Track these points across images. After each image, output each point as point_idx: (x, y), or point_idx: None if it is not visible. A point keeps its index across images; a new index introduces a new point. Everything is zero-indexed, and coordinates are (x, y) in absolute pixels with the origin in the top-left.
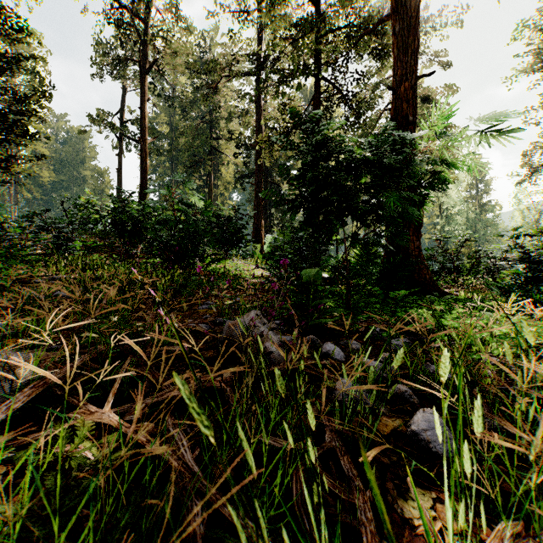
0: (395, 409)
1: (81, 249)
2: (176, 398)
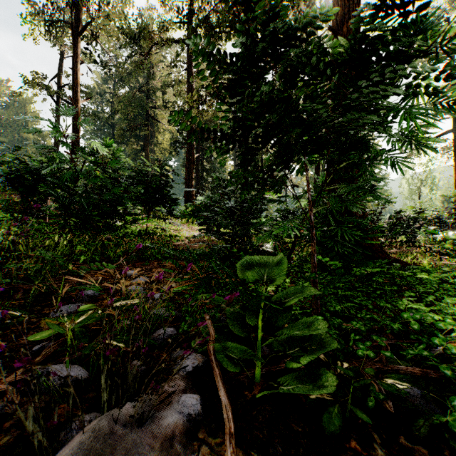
0: None
1: None
2: None
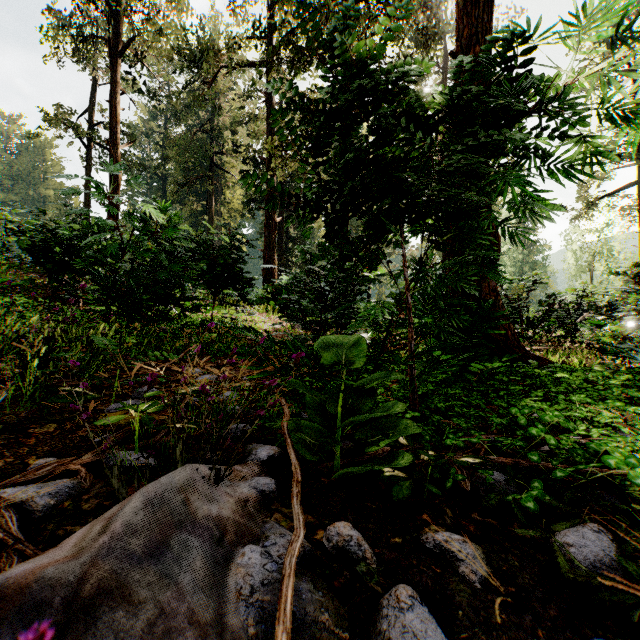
0: None
1: None
2: None
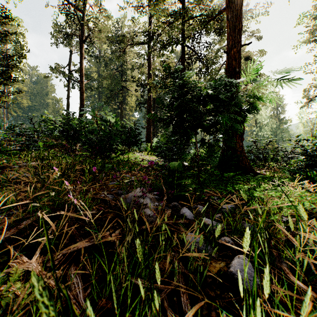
0: (222, 254)
1: (43, 146)
2: (84, 247)
